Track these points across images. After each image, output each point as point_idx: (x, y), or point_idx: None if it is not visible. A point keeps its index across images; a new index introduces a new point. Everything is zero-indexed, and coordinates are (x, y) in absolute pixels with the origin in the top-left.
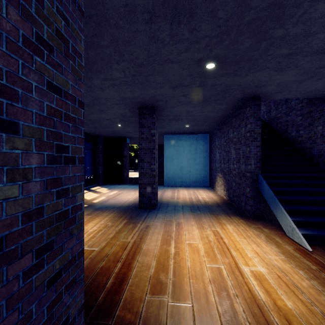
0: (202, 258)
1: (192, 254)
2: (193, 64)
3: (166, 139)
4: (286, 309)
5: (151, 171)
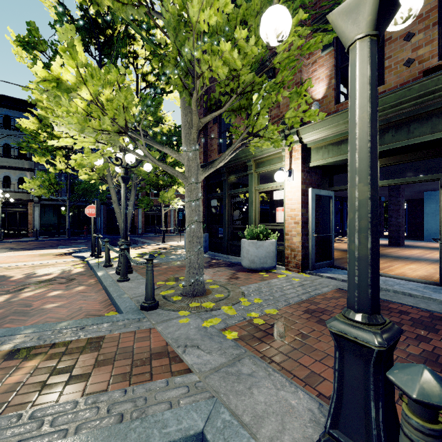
0: (412, 253)
1: (408, 252)
2: (412, 176)
3: (426, 196)
4: (431, 257)
5: (397, 223)
